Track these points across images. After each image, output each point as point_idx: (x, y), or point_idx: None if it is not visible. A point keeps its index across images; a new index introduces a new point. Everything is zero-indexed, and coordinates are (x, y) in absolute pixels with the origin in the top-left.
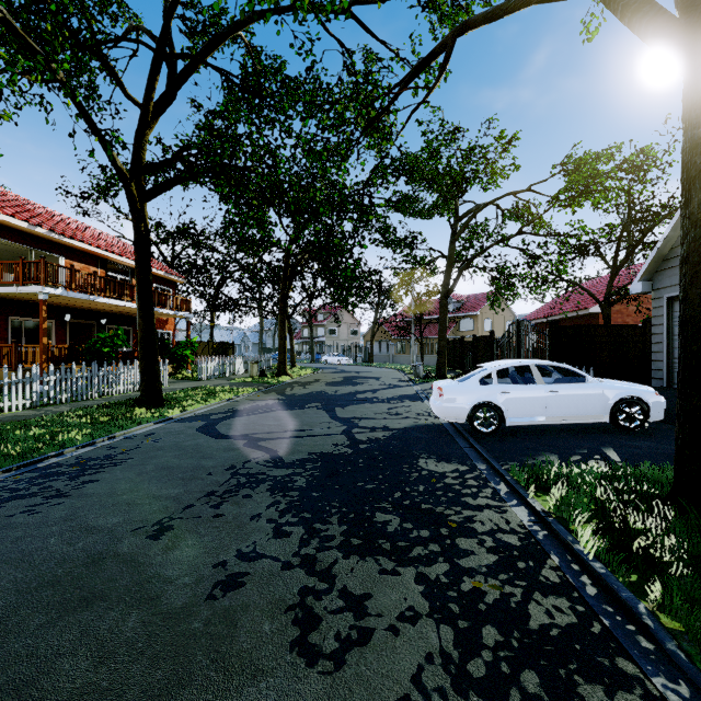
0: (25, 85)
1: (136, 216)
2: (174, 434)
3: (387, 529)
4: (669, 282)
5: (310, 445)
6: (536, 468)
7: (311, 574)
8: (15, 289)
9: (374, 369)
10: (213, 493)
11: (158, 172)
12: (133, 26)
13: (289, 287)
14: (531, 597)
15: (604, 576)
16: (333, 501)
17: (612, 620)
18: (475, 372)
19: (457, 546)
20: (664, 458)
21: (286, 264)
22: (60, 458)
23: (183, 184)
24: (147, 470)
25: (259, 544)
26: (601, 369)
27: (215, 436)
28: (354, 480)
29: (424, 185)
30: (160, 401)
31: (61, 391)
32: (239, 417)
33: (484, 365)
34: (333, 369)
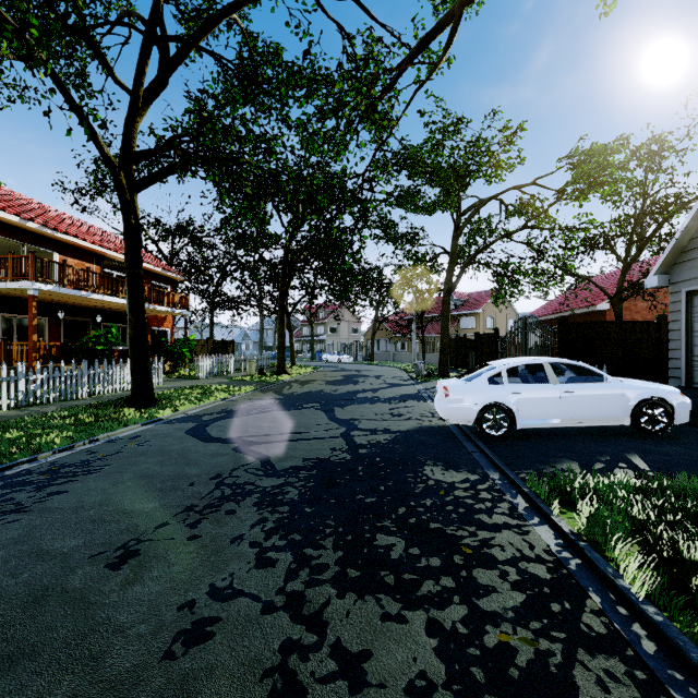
0: (8, 69)
1: (125, 207)
2: (161, 437)
3: (390, 556)
4: (688, 275)
5: (305, 449)
6: (557, 479)
7: (297, 620)
8: (4, 285)
9: (374, 368)
10: (192, 508)
11: (151, 164)
12: (124, 12)
13: (288, 284)
14: (575, 657)
15: (662, 627)
16: (328, 518)
17: (686, 694)
18: (483, 371)
19: (474, 579)
20: (697, 466)
21: (285, 260)
22: (33, 464)
23: (178, 177)
24: (123, 479)
25: (237, 577)
26: (613, 368)
27: (204, 439)
28: (352, 492)
29: (426, 179)
30: (151, 401)
31: (49, 390)
32: (232, 418)
33: (493, 363)
34: (333, 368)
